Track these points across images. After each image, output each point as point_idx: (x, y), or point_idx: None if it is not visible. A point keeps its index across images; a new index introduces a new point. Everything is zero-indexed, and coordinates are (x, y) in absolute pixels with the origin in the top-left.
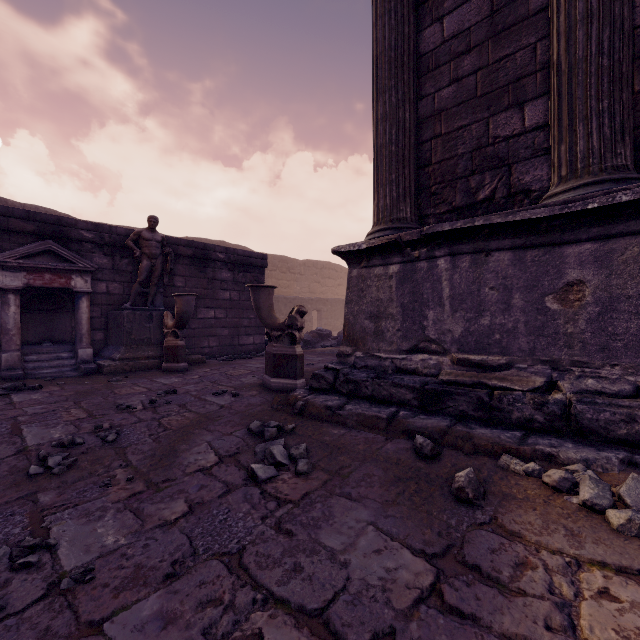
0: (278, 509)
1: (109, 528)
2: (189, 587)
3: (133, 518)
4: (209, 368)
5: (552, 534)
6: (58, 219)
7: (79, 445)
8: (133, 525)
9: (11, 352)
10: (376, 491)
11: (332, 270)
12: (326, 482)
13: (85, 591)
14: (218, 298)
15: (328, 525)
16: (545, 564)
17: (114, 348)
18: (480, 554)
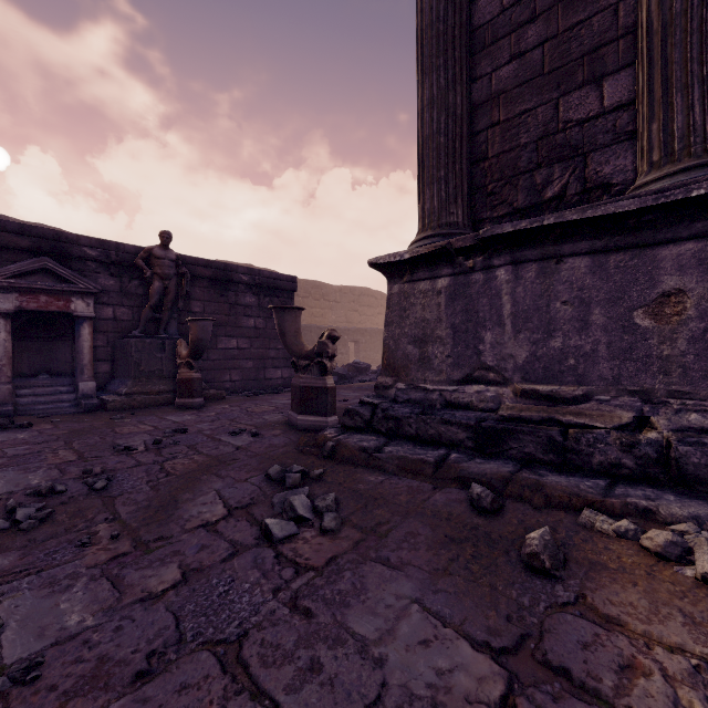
0: (295, 579)
1: (76, 603)
2: (165, 693)
3: (109, 589)
4: (228, 404)
5: (665, 622)
6: (57, 234)
7: (60, 493)
8: (107, 599)
9: (1, 385)
10: (422, 556)
11: (371, 297)
12: (358, 543)
13: (23, 697)
14: (241, 326)
15: (359, 602)
16: (663, 668)
17: (121, 381)
18: (567, 650)
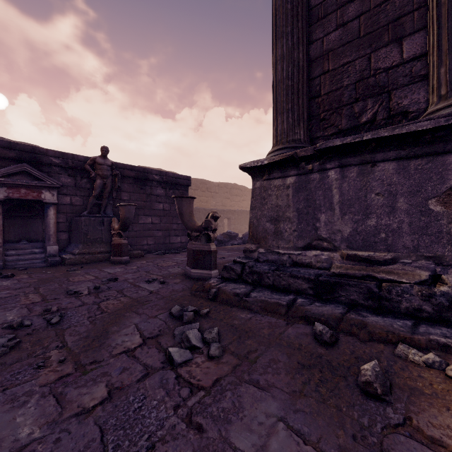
0: (190, 397)
1: (28, 417)
2: None
3: (54, 405)
4: (145, 260)
5: None
6: (33, 148)
7: (26, 327)
8: (52, 413)
9: None
10: (282, 379)
11: (238, 190)
12: (235, 367)
13: None
14: (154, 208)
15: (238, 419)
16: None
17: (75, 245)
18: None
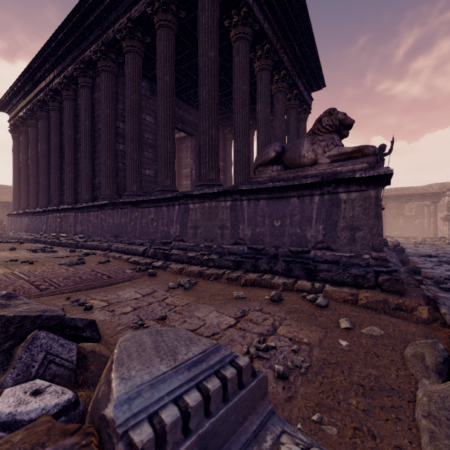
0: None
1: None
2: None
3: None
4: None
5: None
6: None
7: None
8: None
9: None
10: None
11: None
12: None
13: None
14: None
15: None
16: None
17: None
18: None
